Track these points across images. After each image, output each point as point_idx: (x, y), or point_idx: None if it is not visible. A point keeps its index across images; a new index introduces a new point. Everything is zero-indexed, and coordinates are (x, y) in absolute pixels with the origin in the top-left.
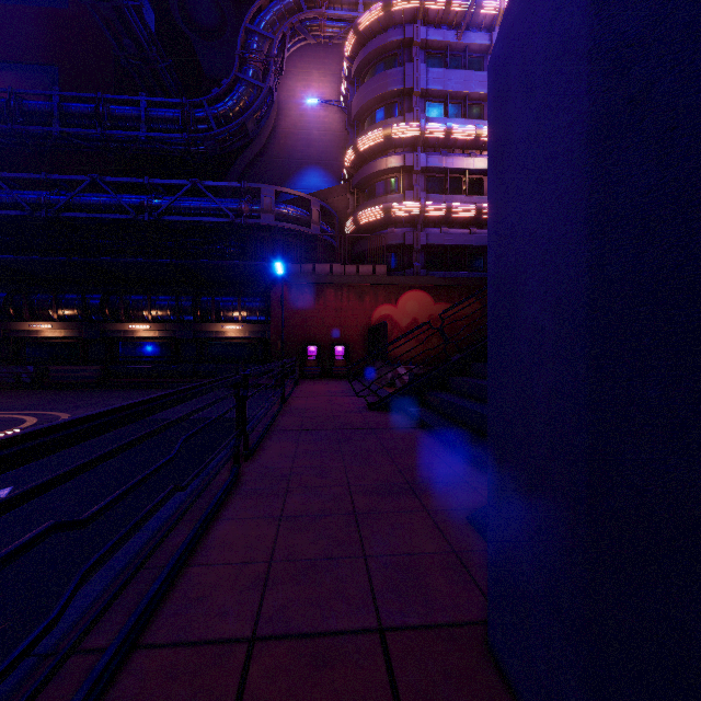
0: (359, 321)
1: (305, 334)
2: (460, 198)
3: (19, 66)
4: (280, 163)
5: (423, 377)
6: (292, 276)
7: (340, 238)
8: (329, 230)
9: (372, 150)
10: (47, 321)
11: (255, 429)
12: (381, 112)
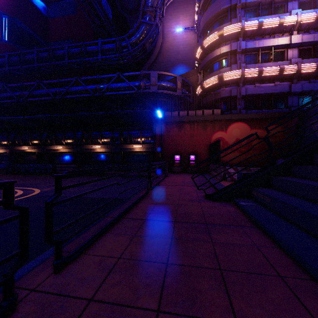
0: (204, 141)
1: (173, 149)
2: (268, 64)
3: (60, 42)
4: (164, 65)
5: (250, 176)
6: (167, 118)
7: (193, 98)
8: (187, 93)
9: (211, 46)
10: (62, 145)
11: (112, 215)
12: (217, 23)
